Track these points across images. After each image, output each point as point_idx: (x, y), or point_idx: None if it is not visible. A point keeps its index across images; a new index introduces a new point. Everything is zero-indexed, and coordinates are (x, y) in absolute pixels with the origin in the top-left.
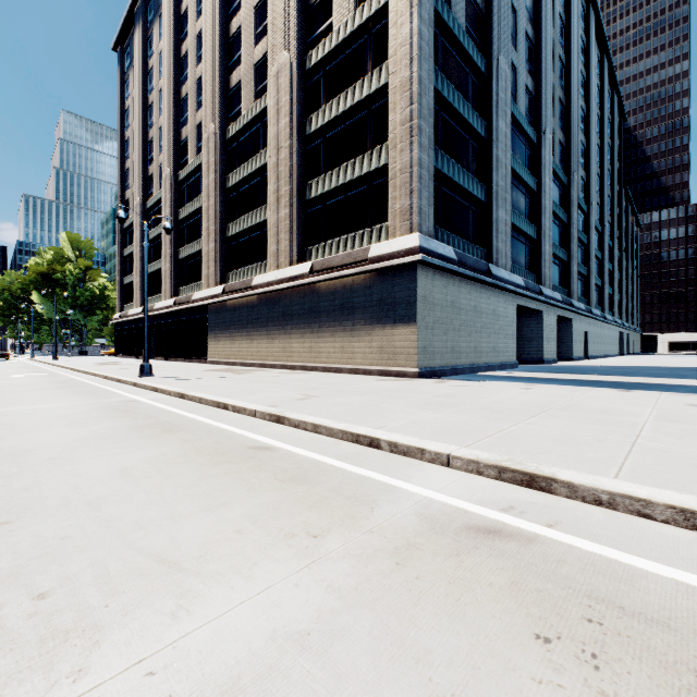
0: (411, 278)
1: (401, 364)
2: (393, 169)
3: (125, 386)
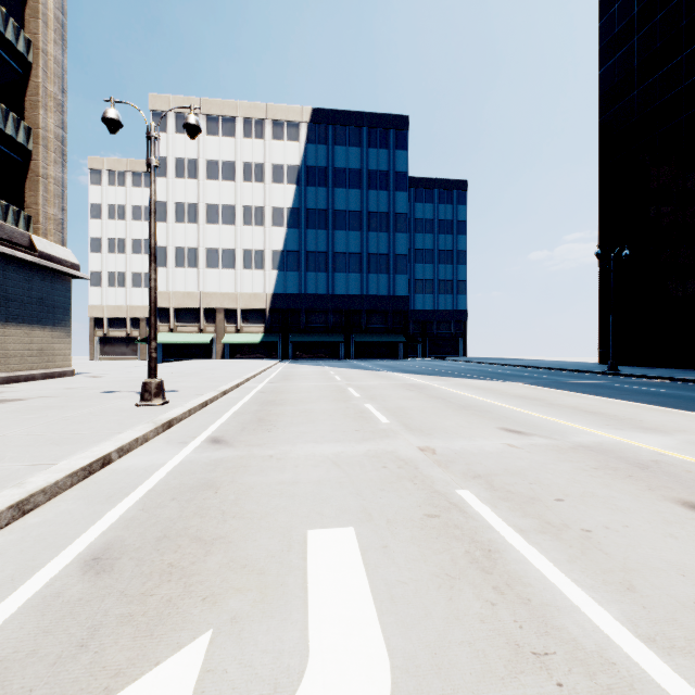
0: (68, 287)
1: (60, 365)
2: (46, 169)
3: (228, 397)
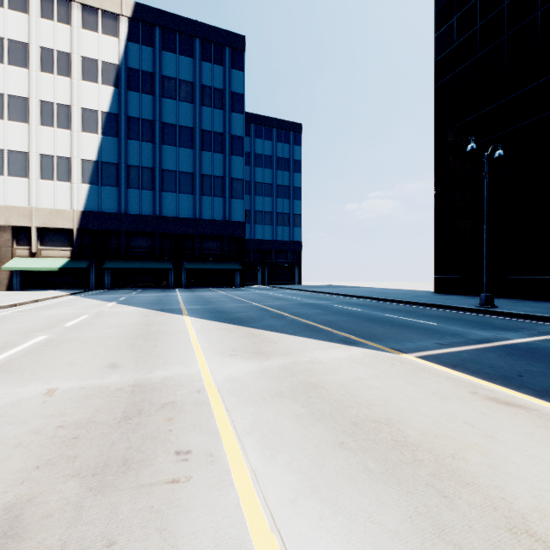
0: None
1: None
2: None
3: None
